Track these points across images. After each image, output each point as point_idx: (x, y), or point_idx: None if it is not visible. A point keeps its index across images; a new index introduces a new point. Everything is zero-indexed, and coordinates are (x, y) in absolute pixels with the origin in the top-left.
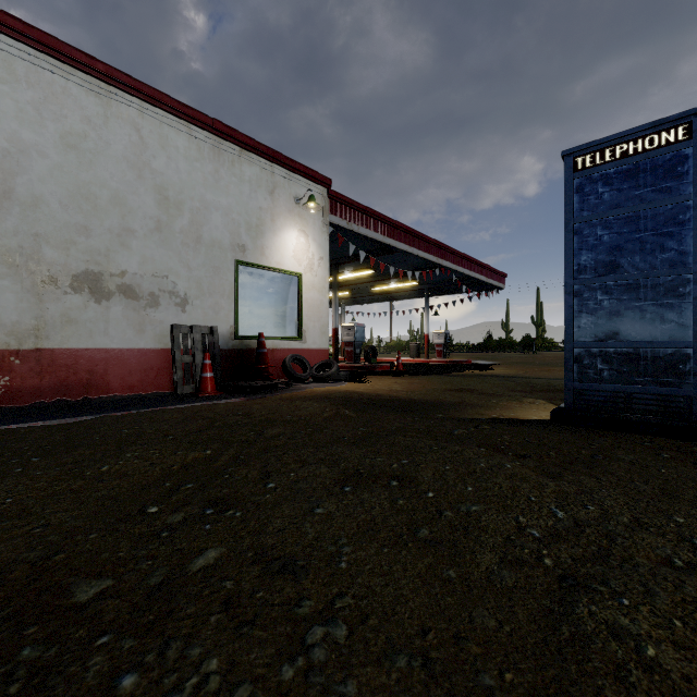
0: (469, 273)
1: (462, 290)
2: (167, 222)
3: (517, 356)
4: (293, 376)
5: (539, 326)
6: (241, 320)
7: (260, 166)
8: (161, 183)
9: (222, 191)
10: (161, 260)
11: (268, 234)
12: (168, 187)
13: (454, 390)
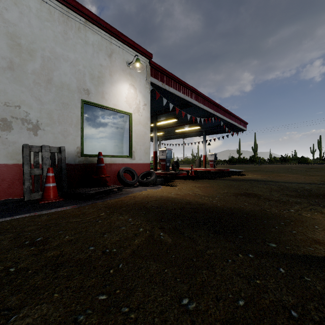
0: (230, 121)
1: (223, 131)
2: (19, 64)
3: (252, 167)
4: (124, 182)
5: (255, 151)
6: (86, 143)
7: (101, 35)
8: (14, 32)
9: (70, 48)
10: (14, 93)
11: (107, 84)
12: (20, 36)
13: (242, 194)
